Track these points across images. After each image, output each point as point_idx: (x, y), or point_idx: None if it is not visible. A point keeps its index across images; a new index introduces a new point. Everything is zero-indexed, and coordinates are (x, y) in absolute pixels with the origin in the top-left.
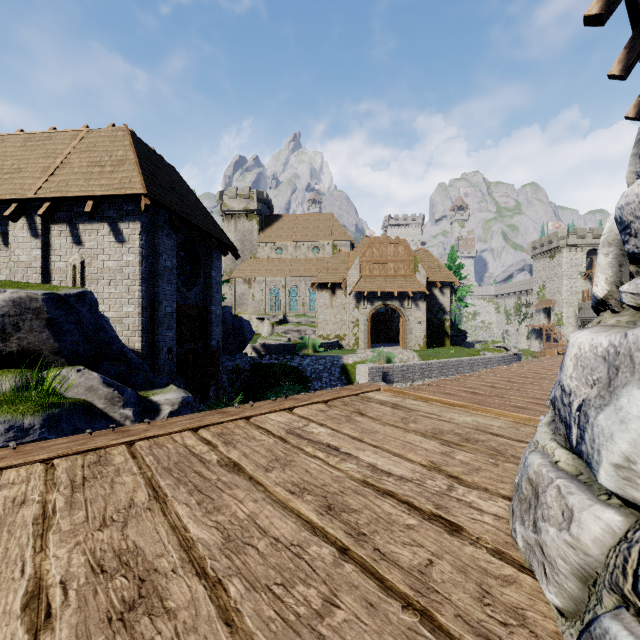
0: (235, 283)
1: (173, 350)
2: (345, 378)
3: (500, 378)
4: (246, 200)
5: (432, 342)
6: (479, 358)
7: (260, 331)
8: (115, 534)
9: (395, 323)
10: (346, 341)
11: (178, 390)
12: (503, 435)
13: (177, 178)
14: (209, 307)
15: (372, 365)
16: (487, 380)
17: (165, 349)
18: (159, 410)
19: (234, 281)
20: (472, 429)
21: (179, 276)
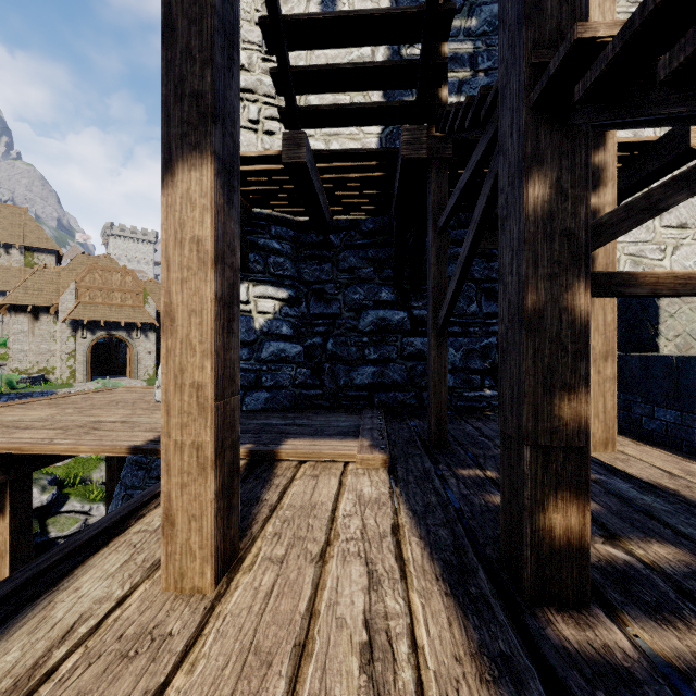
0: None
1: None
2: None
3: None
4: None
5: None
6: None
7: None
8: (57, 408)
9: (122, 353)
10: (56, 375)
11: None
12: None
13: None
14: None
15: None
16: None
17: None
18: None
19: None
20: None
21: None
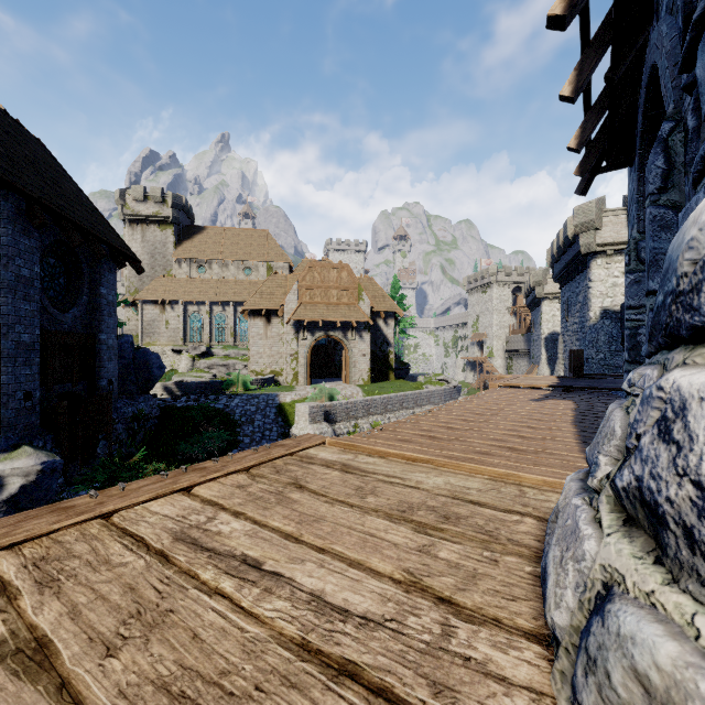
0: (142, 306)
1: (34, 395)
2: (282, 420)
3: (454, 416)
4: (158, 204)
5: (376, 376)
6: (423, 392)
7: (177, 366)
8: None
9: (338, 356)
10: (283, 377)
11: (36, 453)
12: (486, 503)
13: (45, 156)
14: (97, 335)
15: (313, 404)
16: (442, 420)
17: (19, 394)
18: (1, 485)
19: (141, 304)
20: (448, 497)
21: (47, 291)
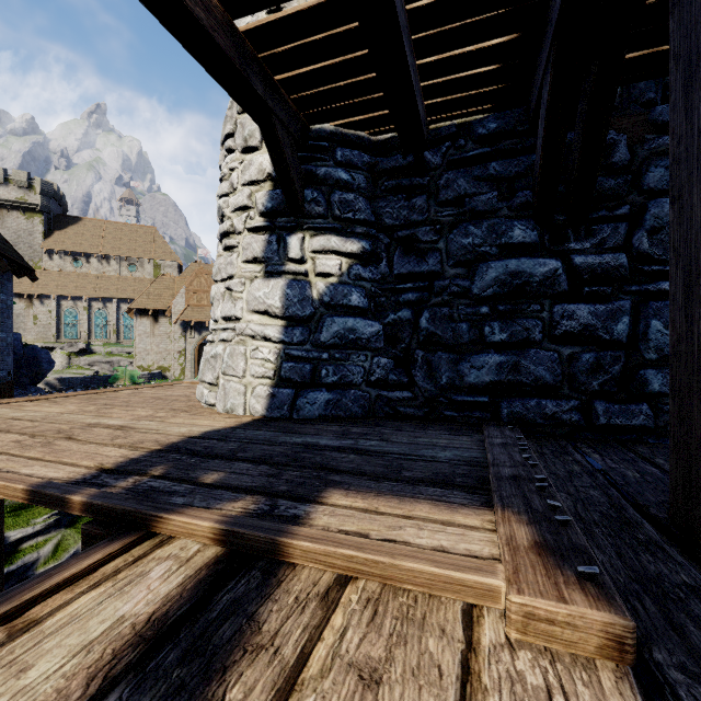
0: None
1: None
2: None
3: None
4: (22, 189)
5: None
6: None
7: None
8: (87, 403)
9: None
10: (171, 372)
11: None
12: None
13: None
14: None
15: None
16: None
17: None
18: None
19: None
20: None
21: None
